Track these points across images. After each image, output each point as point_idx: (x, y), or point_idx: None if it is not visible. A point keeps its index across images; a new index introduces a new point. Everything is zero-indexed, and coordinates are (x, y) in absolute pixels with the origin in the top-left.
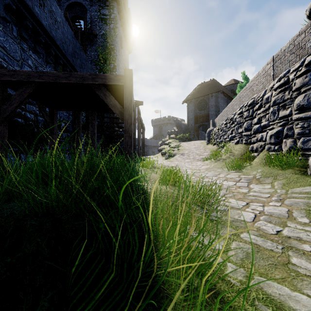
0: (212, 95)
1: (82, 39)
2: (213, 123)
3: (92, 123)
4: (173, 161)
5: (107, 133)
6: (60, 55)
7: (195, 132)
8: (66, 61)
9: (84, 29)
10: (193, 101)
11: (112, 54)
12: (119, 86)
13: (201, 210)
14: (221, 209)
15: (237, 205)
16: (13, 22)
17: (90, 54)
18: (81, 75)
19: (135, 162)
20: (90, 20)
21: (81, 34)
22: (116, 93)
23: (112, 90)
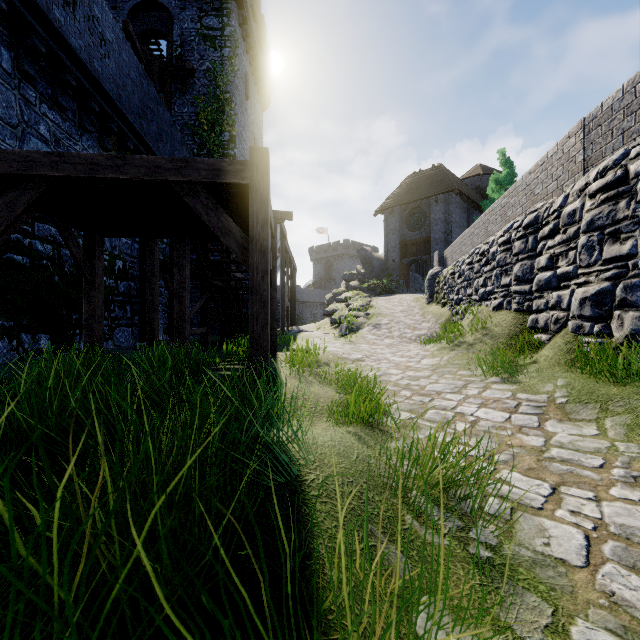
0: (437, 197)
1: (164, 80)
2: (441, 259)
3: (179, 264)
4: (358, 343)
5: (214, 283)
6: (112, 114)
7: (401, 276)
8: (127, 127)
9: (167, 58)
10: (397, 210)
11: (226, 112)
12: (238, 186)
13: (444, 518)
14: (492, 510)
15: (529, 494)
16: (4, 40)
17: (180, 111)
18: (150, 160)
19: (276, 349)
20: (180, 40)
21: (161, 68)
22: (232, 200)
23: (222, 195)
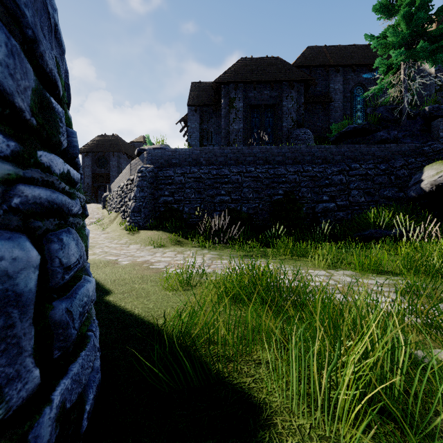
0: (114, 153)
1: None
2: (110, 189)
3: None
4: None
5: None
6: None
7: (92, 194)
8: None
9: None
10: (91, 155)
11: None
12: None
13: None
14: None
15: None
16: None
17: None
18: None
19: None
20: None
21: None
22: None
23: None
